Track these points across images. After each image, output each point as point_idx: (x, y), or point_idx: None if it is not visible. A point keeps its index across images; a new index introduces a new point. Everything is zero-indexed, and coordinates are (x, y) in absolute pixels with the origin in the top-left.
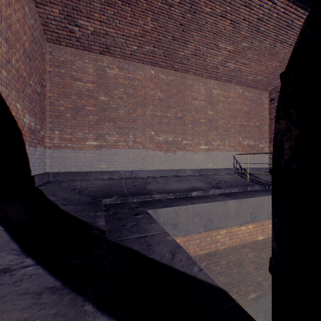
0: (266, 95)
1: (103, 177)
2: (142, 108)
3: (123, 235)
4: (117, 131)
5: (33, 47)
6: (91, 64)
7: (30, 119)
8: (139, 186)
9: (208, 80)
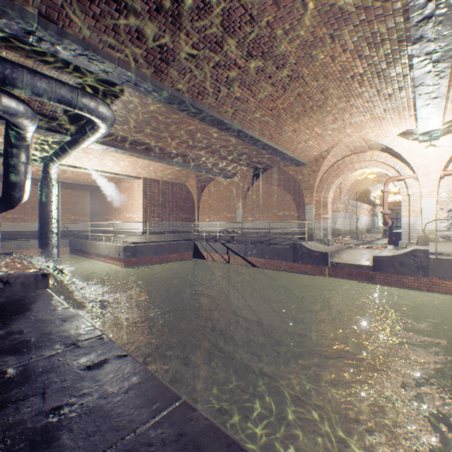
0: (89, 193)
1: None
2: None
3: None
4: None
5: None
6: None
7: None
8: None
9: None
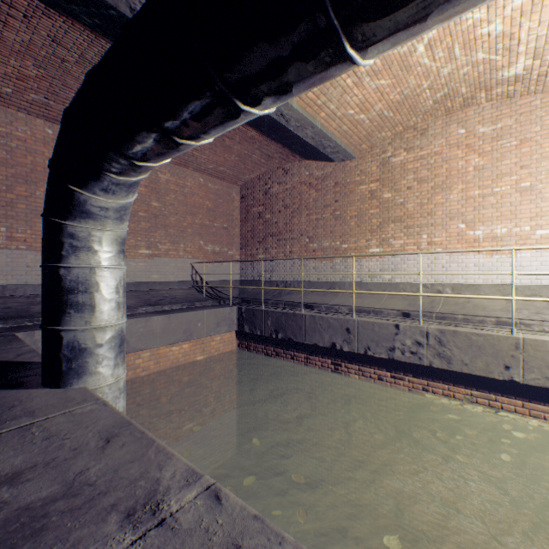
0: (237, 190)
1: None
2: (27, 185)
3: None
4: None
5: None
6: None
7: None
8: (16, 309)
9: None
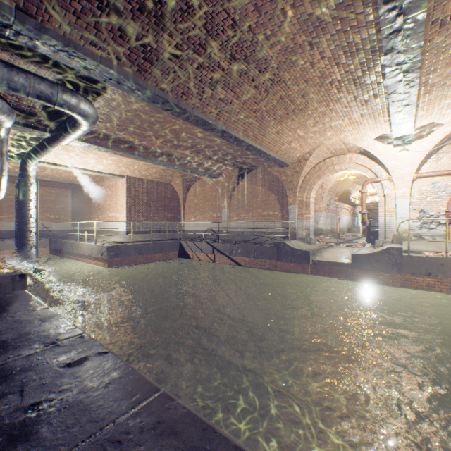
0: (71, 191)
1: None
2: None
3: None
4: None
5: None
6: None
7: None
8: None
9: None
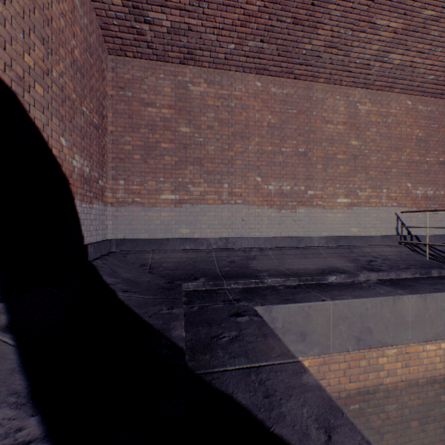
0: None
1: (184, 248)
2: (242, 141)
3: (215, 361)
4: (205, 178)
5: (87, 58)
6: (167, 80)
7: (82, 162)
8: (238, 263)
9: (351, 89)
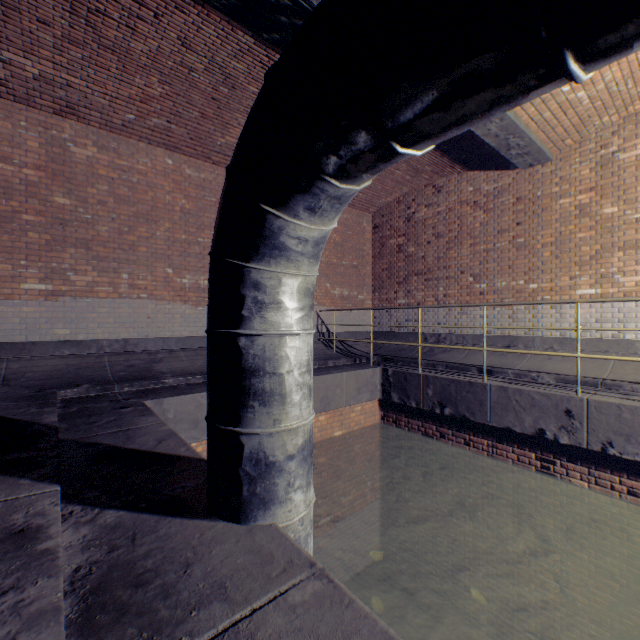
0: (368, 218)
1: (61, 353)
2: (148, 224)
3: (90, 432)
4: (95, 265)
5: None
6: (33, 131)
7: None
8: (139, 367)
9: None
